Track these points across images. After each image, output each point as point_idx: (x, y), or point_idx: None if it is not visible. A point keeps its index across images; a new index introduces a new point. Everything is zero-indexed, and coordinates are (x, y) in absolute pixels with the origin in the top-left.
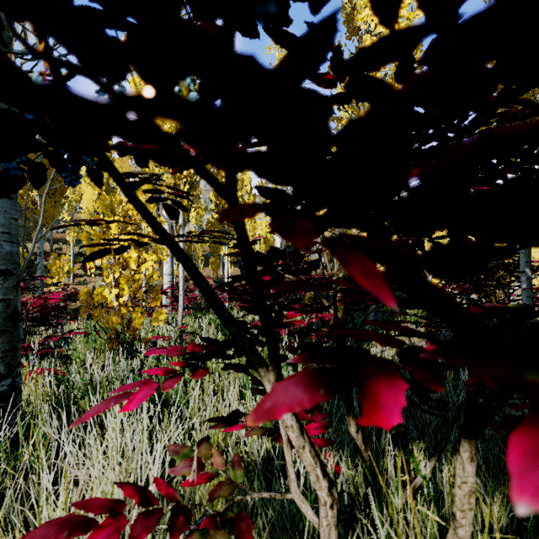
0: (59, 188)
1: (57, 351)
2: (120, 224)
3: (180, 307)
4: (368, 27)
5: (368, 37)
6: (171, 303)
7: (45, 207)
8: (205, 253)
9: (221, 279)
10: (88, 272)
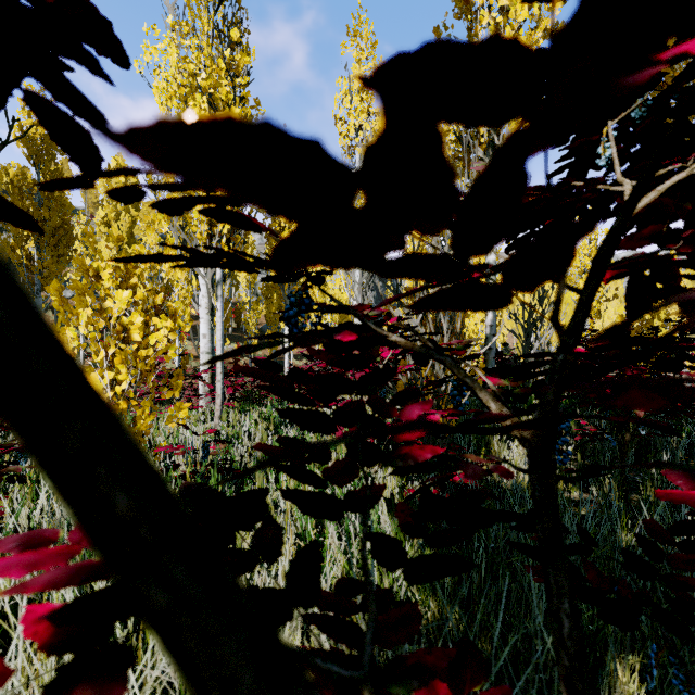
0: (64, 238)
1: (10, 470)
2: (118, 273)
3: (218, 398)
4: (483, 5)
5: (486, 13)
6: (210, 392)
7: (44, 263)
8: (261, 326)
9: (280, 359)
10: (69, 346)
